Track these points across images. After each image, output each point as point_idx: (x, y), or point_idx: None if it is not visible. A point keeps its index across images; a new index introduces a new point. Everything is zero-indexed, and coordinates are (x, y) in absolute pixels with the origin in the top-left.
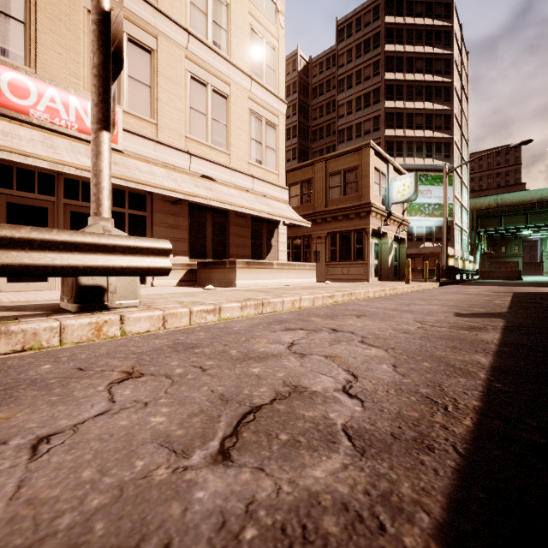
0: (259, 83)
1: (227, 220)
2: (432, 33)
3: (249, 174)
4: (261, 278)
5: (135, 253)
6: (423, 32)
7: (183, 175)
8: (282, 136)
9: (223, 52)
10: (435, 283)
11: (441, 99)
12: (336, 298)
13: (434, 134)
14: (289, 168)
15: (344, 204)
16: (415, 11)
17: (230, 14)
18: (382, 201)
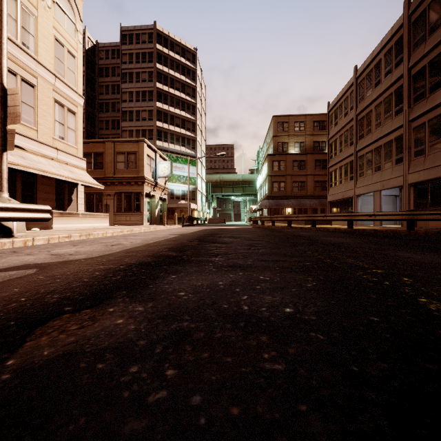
0: (62, 80)
1: (35, 180)
2: (185, 69)
3: (54, 147)
4: (71, 223)
5: (37, 212)
6: (180, 66)
7: None
8: (81, 121)
9: (31, 52)
10: (180, 226)
11: (190, 112)
12: (124, 232)
13: (186, 132)
14: (84, 140)
15: (127, 174)
16: (175, 50)
17: (38, 25)
18: (152, 175)
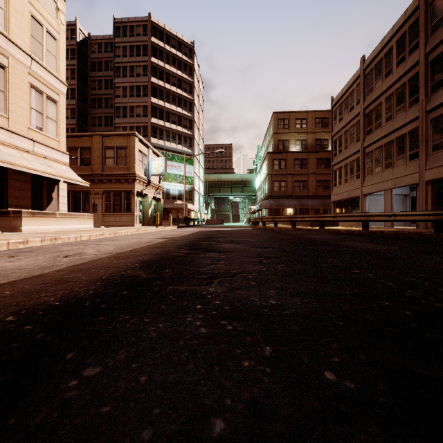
0: (40, 63)
1: (5, 174)
2: (182, 63)
3: (30, 138)
4: (45, 225)
5: None
6: (176, 60)
7: None
8: (63, 111)
9: (0, 27)
10: (174, 227)
11: (187, 108)
12: (105, 235)
13: (183, 129)
14: (69, 134)
15: (117, 171)
16: (172, 43)
17: None
18: (144, 173)
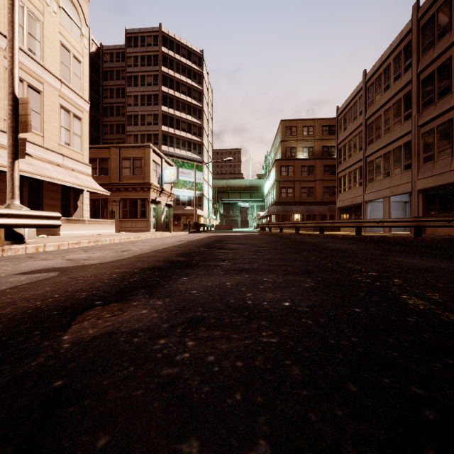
0: (68, 86)
1: (41, 186)
2: (192, 72)
3: (60, 153)
4: (77, 230)
5: (48, 219)
6: (186, 69)
7: (4, 150)
8: (86, 127)
9: (37, 58)
10: (186, 232)
11: (196, 116)
12: (131, 239)
13: (192, 137)
14: (89, 146)
15: (133, 180)
16: (181, 52)
17: (44, 30)
18: (158, 181)
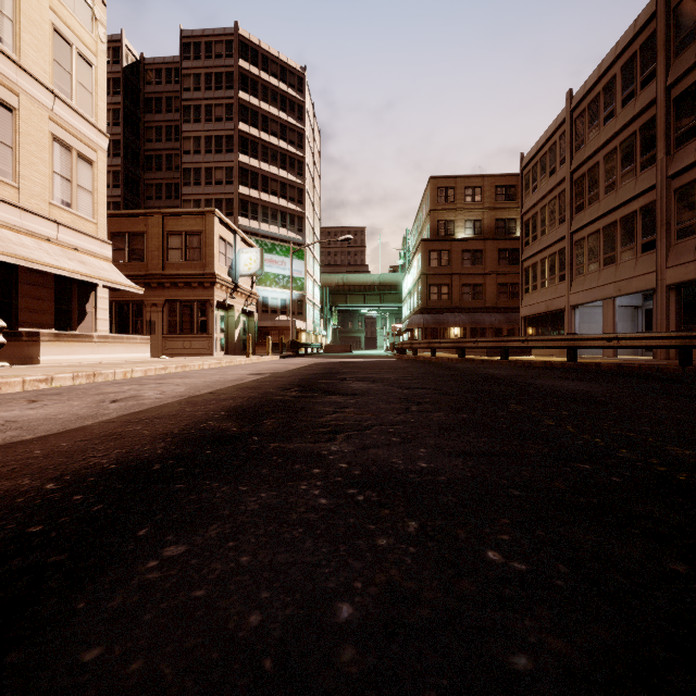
0: (68, 103)
1: (14, 276)
2: (287, 101)
3: (51, 218)
4: (76, 353)
5: None
6: (278, 96)
7: None
8: (103, 176)
9: (6, 48)
10: (275, 357)
11: (295, 171)
12: (169, 370)
13: (289, 204)
14: (112, 212)
15: (186, 270)
16: (271, 69)
17: (20, 1)
18: (229, 272)
